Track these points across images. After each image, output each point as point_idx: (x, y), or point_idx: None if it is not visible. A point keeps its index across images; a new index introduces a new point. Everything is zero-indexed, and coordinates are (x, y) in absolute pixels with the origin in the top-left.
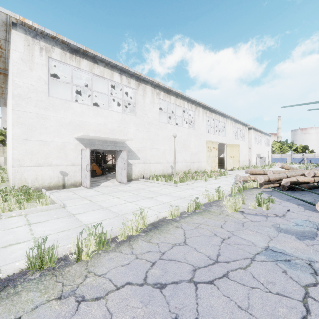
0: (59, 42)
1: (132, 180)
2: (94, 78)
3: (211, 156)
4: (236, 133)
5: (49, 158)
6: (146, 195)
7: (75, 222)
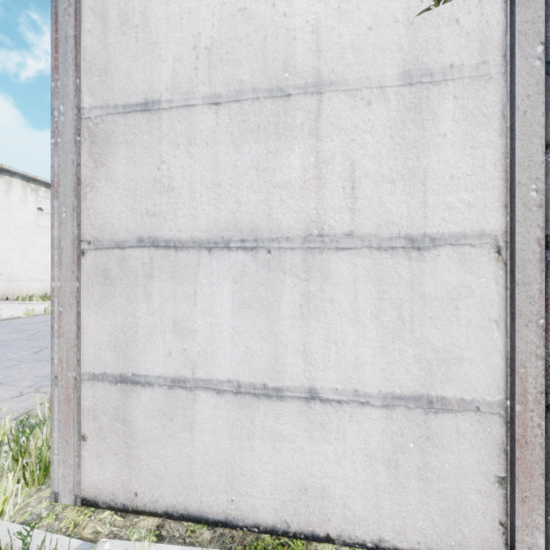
0: None
1: None
2: None
3: None
4: None
5: None
6: (6, 311)
7: None
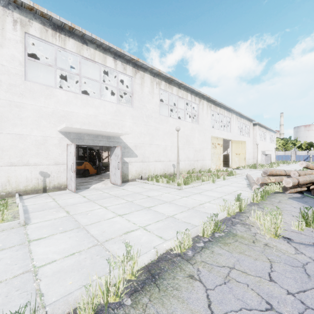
0: (38, 15)
1: (129, 181)
2: (86, 65)
3: (215, 154)
4: (241, 129)
5: (25, 155)
6: (142, 203)
7: (22, 259)
